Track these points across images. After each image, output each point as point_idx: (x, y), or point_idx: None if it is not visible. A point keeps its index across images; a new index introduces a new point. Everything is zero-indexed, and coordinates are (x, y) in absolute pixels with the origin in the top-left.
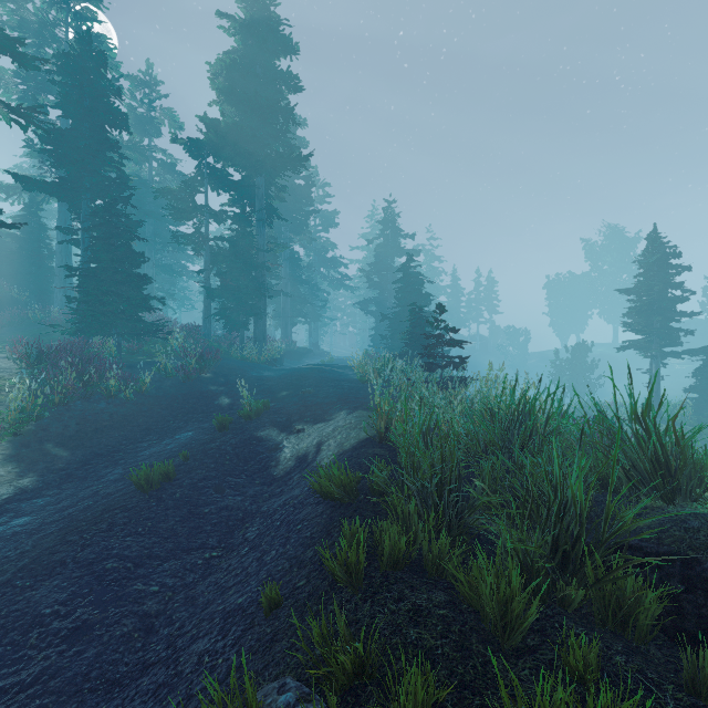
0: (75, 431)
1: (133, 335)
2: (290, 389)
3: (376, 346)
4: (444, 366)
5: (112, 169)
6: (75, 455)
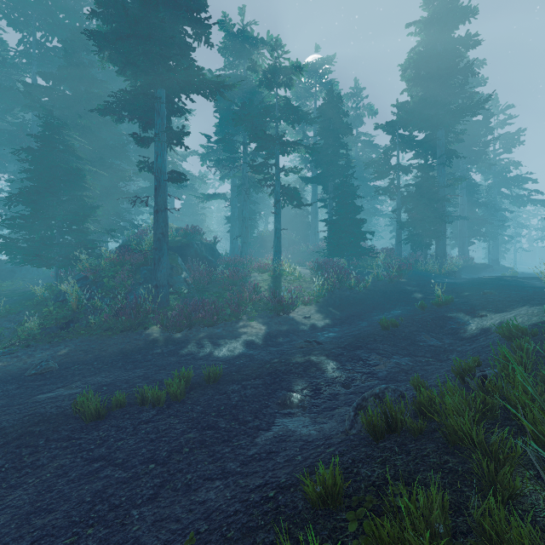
0: (339, 304)
1: (356, 256)
2: (471, 291)
3: None
4: None
5: (342, 159)
6: (342, 314)
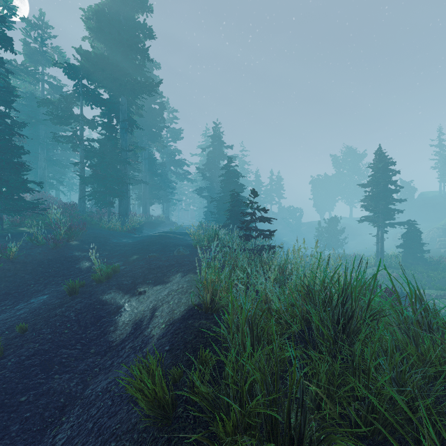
0: None
1: (11, 211)
2: (140, 254)
3: (208, 219)
4: (256, 237)
5: None
6: None
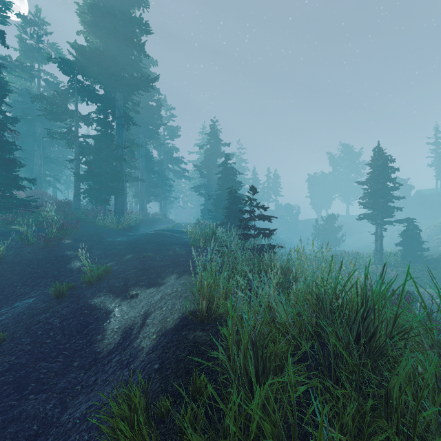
0: None
1: (2, 209)
2: (134, 253)
3: (205, 216)
4: (255, 235)
5: None
6: None
